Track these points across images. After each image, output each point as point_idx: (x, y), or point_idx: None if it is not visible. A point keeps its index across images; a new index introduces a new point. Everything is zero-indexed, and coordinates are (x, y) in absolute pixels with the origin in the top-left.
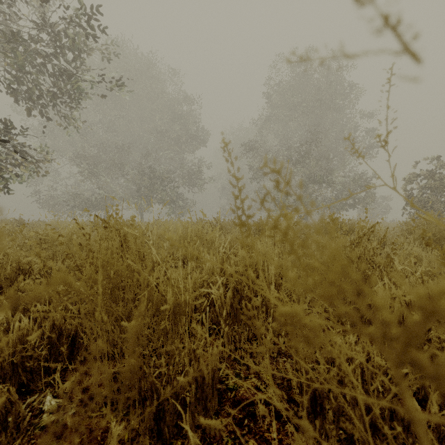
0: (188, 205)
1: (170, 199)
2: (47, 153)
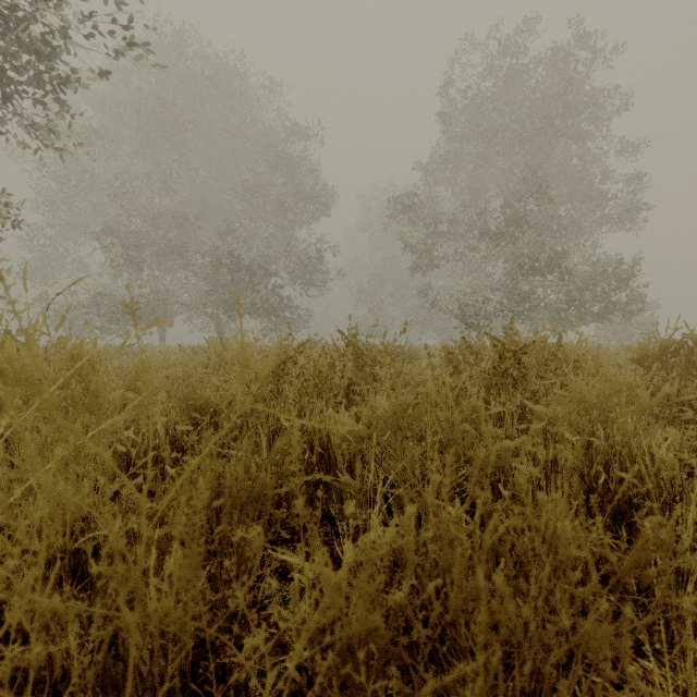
0: (301, 318)
1: (267, 306)
2: (6, 206)
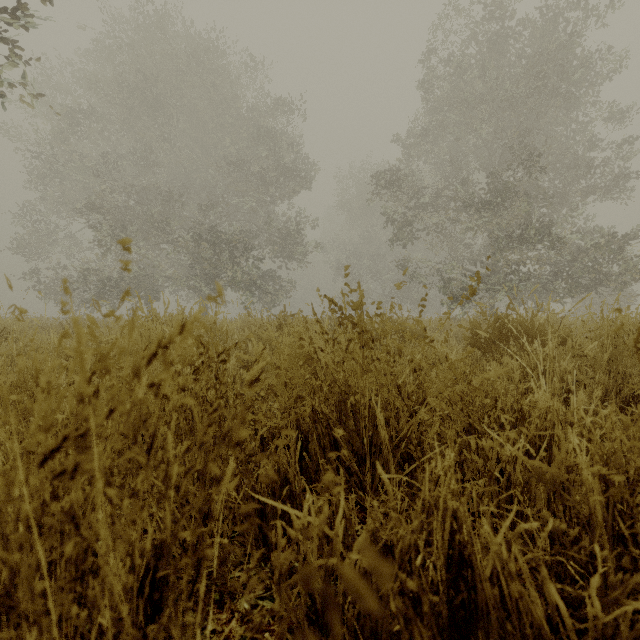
0: (282, 291)
1: (248, 279)
2: None
